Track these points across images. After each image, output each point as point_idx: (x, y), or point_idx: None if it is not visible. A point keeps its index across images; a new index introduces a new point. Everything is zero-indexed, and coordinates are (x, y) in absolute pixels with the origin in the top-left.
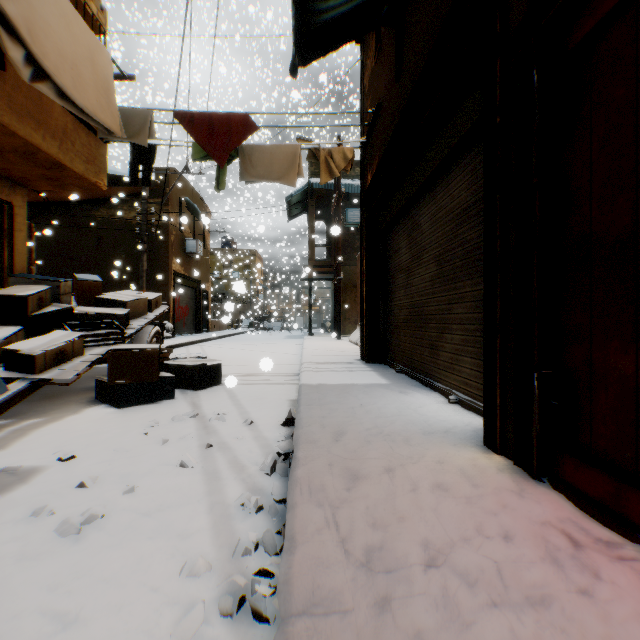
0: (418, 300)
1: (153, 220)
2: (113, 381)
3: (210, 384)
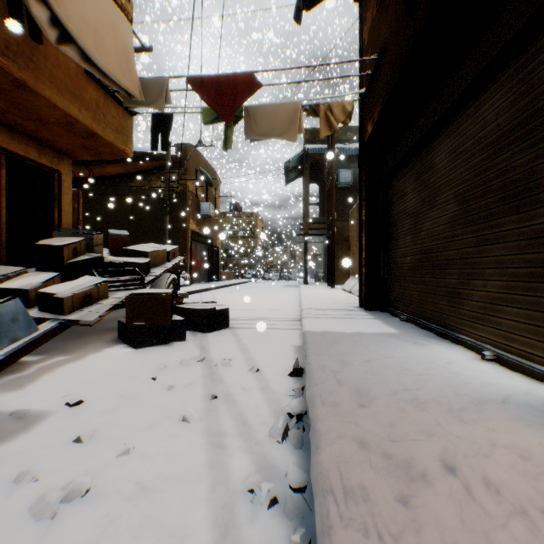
0: (430, 245)
1: (174, 187)
2: (130, 323)
3: (218, 327)
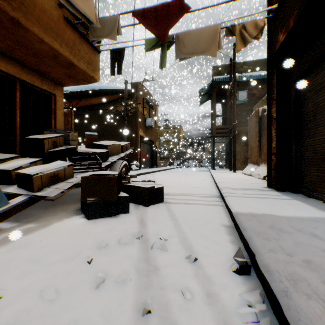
0: None
1: (129, 108)
2: (85, 198)
3: (155, 202)
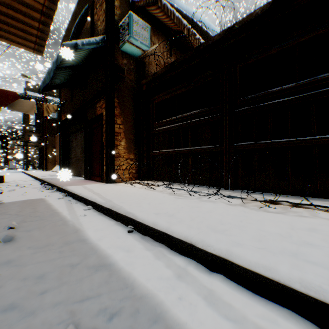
0: (78, 156)
1: None
2: None
3: (1, 182)
